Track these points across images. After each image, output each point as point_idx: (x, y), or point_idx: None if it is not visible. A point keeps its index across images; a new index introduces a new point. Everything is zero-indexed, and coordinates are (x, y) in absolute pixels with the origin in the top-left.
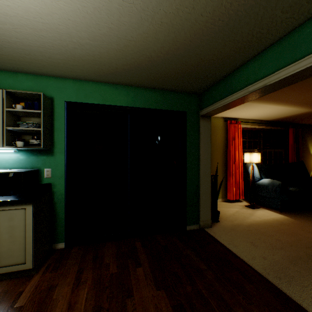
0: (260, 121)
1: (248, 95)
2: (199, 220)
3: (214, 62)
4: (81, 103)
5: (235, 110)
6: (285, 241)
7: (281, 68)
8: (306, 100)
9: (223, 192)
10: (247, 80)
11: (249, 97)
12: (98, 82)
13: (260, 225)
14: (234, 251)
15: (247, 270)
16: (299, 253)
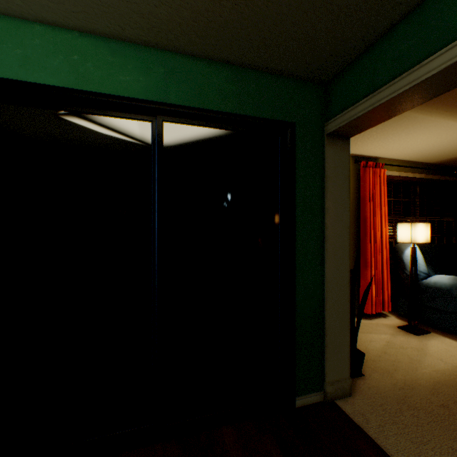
0: (416, 164)
1: None
2: (324, 381)
3: None
4: (8, 81)
5: (383, 138)
6: None
7: None
8: None
9: None
10: None
11: None
12: (63, 28)
13: None
14: None
15: None
16: None
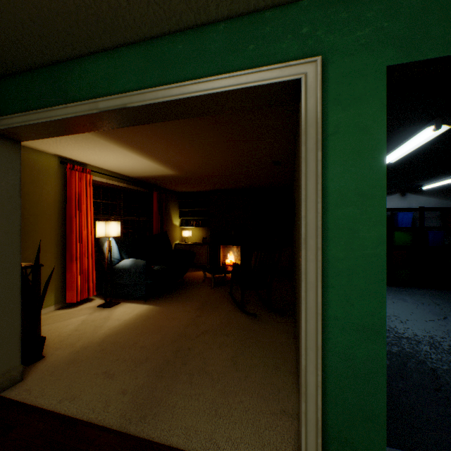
0: (121, 175)
1: (99, 116)
2: None
3: (15, 1)
4: None
5: (82, 148)
6: (151, 345)
7: (148, 87)
8: (172, 159)
9: (59, 292)
10: (96, 86)
11: (101, 121)
12: None
13: (120, 332)
14: (73, 412)
15: (96, 441)
16: (166, 356)
